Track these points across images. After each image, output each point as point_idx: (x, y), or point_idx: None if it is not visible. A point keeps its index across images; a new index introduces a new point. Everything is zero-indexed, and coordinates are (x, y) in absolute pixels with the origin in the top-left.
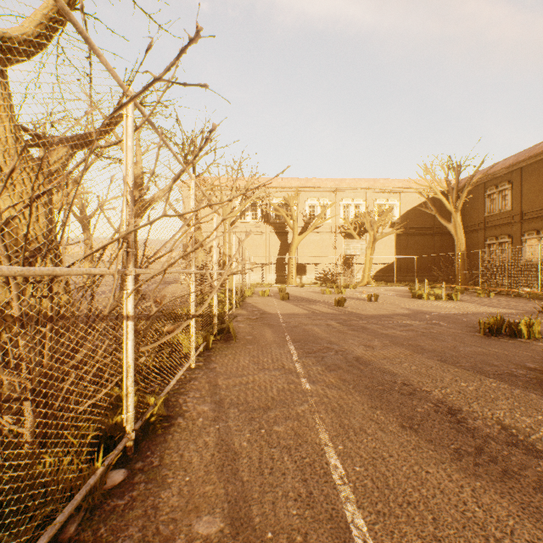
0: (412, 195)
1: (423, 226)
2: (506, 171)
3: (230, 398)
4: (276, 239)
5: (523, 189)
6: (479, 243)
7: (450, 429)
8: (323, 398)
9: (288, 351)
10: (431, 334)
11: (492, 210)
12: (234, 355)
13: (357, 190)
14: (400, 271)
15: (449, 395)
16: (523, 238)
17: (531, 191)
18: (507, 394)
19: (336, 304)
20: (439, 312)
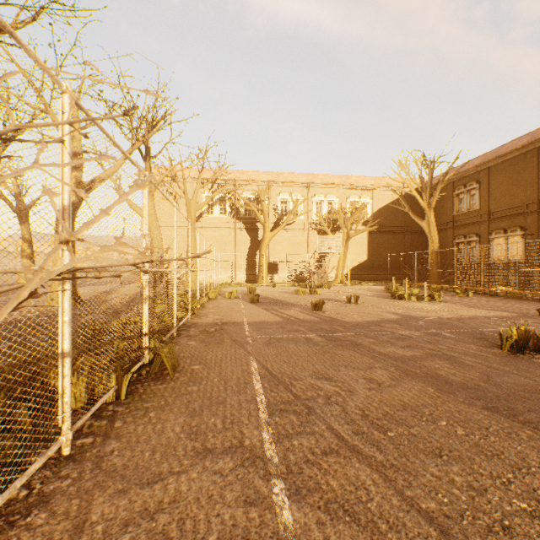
0: (384, 193)
1: (395, 224)
2: (475, 171)
3: None
4: (246, 236)
5: (490, 189)
6: (448, 242)
7: None
8: None
9: (251, 397)
10: (442, 352)
11: (460, 209)
12: (160, 412)
13: (330, 186)
14: (373, 270)
15: None
16: (490, 237)
17: (498, 190)
18: None
19: (313, 308)
20: (431, 317)
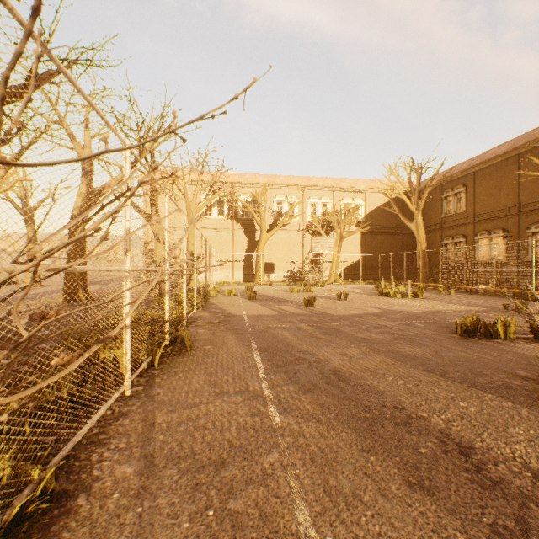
0: (376, 195)
1: (386, 225)
2: (461, 175)
3: (169, 447)
4: (243, 236)
5: (475, 192)
6: (437, 243)
7: (471, 484)
8: (298, 438)
9: (253, 365)
10: (408, 337)
11: (448, 212)
12: (186, 374)
13: (324, 189)
14: (365, 269)
15: (452, 423)
16: (476, 238)
17: (483, 194)
18: (515, 416)
19: (306, 303)
20: (409, 311)
